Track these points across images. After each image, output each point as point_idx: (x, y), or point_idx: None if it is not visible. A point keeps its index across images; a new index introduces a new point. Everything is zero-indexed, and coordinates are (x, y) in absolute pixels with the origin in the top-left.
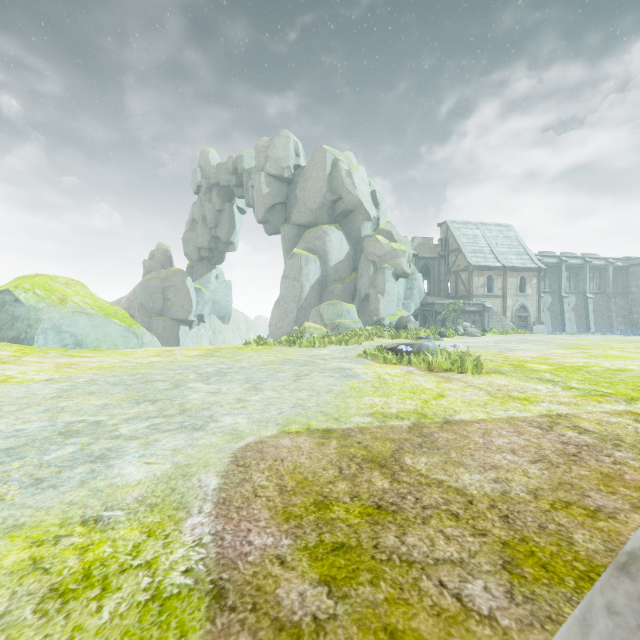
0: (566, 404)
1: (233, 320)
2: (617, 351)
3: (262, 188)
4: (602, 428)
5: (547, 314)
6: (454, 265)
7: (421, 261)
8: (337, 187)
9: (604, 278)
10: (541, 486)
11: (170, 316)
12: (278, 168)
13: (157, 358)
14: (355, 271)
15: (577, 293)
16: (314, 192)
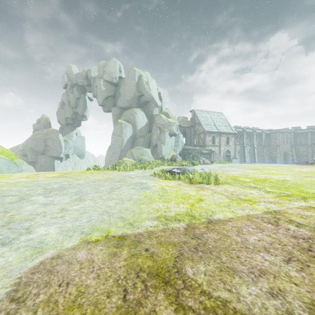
0: (273, 203)
1: (86, 157)
2: (275, 171)
3: (101, 87)
4: (306, 221)
5: (238, 154)
6: (197, 130)
7: (182, 128)
8: (141, 89)
9: (261, 138)
10: (313, 297)
11: (49, 155)
12: (110, 77)
13: (24, 179)
14: (150, 132)
15: (250, 145)
16: (129, 91)
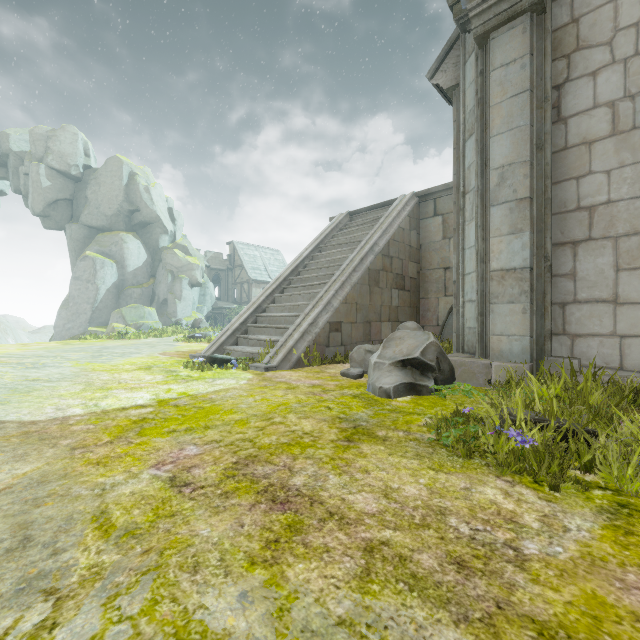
0: None
1: None
2: None
3: (42, 180)
4: None
5: None
6: (239, 277)
7: (213, 271)
8: (135, 199)
9: None
10: None
11: None
12: (63, 163)
13: (38, 346)
14: (153, 277)
15: None
16: (109, 198)
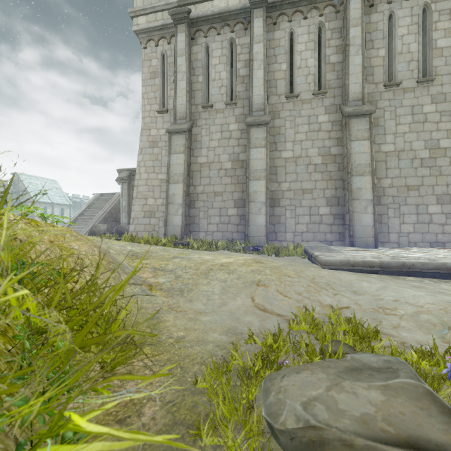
0: None
1: None
2: None
3: None
4: None
5: None
6: (23, 198)
7: None
8: None
9: None
10: None
11: None
12: None
13: None
14: None
15: None
16: None
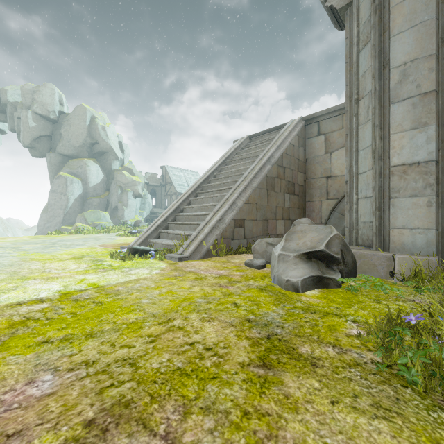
0: None
1: None
2: None
3: (29, 122)
4: None
5: None
6: (169, 191)
7: (151, 187)
8: (95, 135)
9: None
10: None
11: None
12: (44, 110)
13: (11, 239)
14: (108, 191)
15: None
16: (77, 135)
